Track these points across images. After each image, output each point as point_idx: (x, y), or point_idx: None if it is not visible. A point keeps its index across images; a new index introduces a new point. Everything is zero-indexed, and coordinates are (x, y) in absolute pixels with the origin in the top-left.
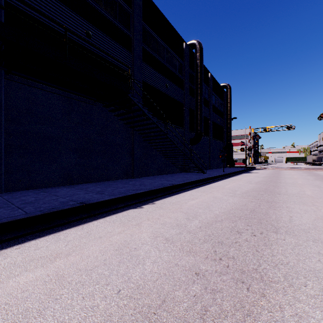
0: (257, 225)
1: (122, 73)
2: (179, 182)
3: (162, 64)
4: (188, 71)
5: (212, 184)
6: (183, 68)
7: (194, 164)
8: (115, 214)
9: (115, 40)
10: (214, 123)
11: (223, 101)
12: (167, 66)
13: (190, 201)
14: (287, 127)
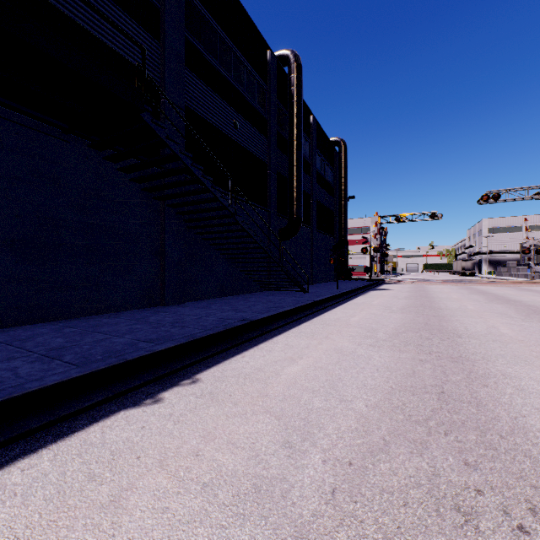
0: (492, 463)
1: (122, 58)
2: (260, 314)
3: (227, 81)
4: (276, 104)
5: (325, 316)
6: (267, 97)
7: (285, 276)
8: (57, 443)
9: (120, 6)
10: (319, 204)
11: (333, 168)
12: (236, 88)
13: (287, 367)
14: (431, 216)
